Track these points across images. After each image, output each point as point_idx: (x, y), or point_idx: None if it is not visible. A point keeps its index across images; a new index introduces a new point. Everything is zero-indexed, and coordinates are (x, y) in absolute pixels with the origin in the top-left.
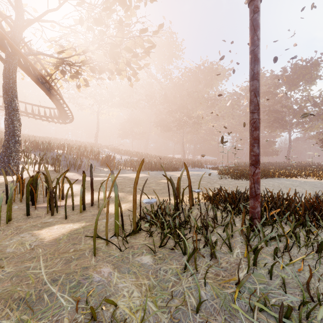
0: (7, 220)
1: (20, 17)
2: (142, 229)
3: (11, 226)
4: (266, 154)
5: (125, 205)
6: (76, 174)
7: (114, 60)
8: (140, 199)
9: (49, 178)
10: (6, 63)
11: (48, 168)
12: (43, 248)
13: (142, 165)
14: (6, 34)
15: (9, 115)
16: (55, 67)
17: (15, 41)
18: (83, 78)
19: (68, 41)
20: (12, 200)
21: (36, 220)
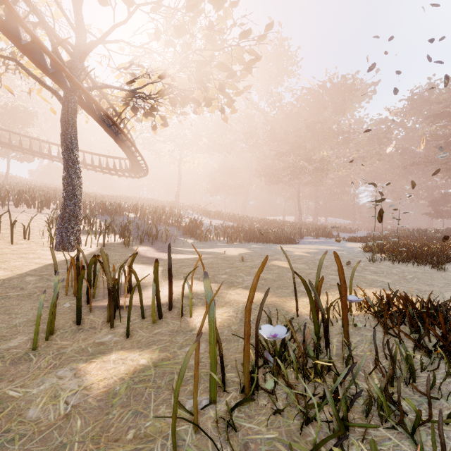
0: (48, 335)
1: (81, 40)
2: (261, 390)
3: (51, 348)
4: (440, 215)
5: (222, 313)
6: (151, 248)
7: (201, 85)
8: (256, 328)
9: (107, 269)
10: (64, 102)
11: (115, 240)
12: (85, 416)
13: (262, 268)
14: (64, 64)
15: (68, 171)
16: (124, 103)
17: (75, 72)
18: (160, 116)
19: (141, 66)
20: (56, 303)
21: (88, 336)
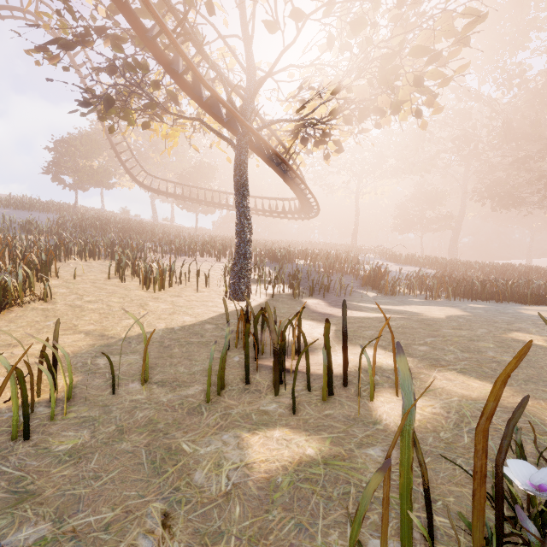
0: (218, 390)
1: (251, 80)
2: None
3: (220, 405)
4: None
5: (422, 405)
6: (322, 302)
7: (387, 87)
8: (498, 464)
9: (272, 326)
10: (237, 149)
11: (283, 291)
12: (243, 503)
13: (516, 360)
14: (236, 110)
15: (240, 218)
16: (293, 136)
17: (246, 115)
18: (333, 141)
19: (311, 88)
20: (225, 357)
21: (253, 399)
